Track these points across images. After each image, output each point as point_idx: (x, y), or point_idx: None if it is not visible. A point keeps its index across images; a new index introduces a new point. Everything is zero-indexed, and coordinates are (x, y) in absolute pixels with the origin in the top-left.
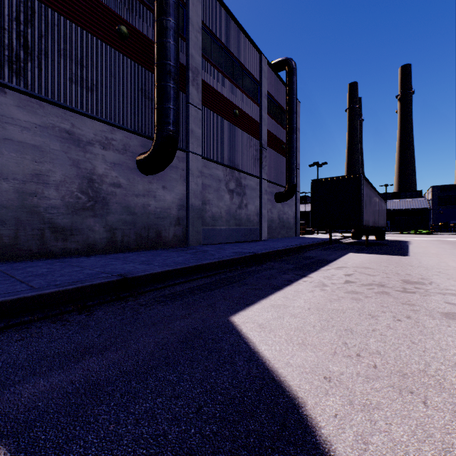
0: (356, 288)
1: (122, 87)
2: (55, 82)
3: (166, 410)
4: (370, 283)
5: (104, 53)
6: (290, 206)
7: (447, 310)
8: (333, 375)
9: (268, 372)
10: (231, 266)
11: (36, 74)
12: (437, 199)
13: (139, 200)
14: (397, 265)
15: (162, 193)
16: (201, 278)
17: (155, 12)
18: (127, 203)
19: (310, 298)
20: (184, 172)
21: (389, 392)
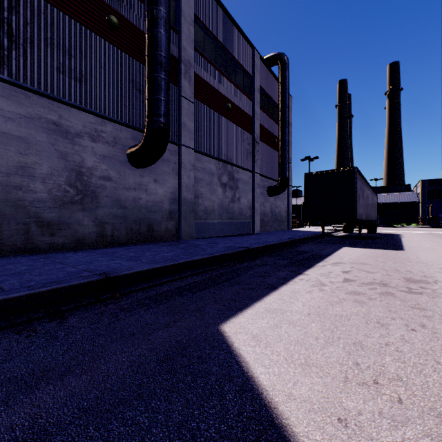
0: (357, 288)
1: (113, 78)
2: (42, 71)
3: None
4: (371, 282)
5: (93, 43)
6: (282, 200)
7: None
8: (350, 416)
9: (266, 411)
10: (223, 262)
11: (21, 63)
12: (426, 193)
13: (130, 194)
14: (395, 260)
15: (153, 186)
16: (191, 275)
17: (146, 1)
18: (117, 196)
19: (308, 300)
20: (176, 165)
21: None
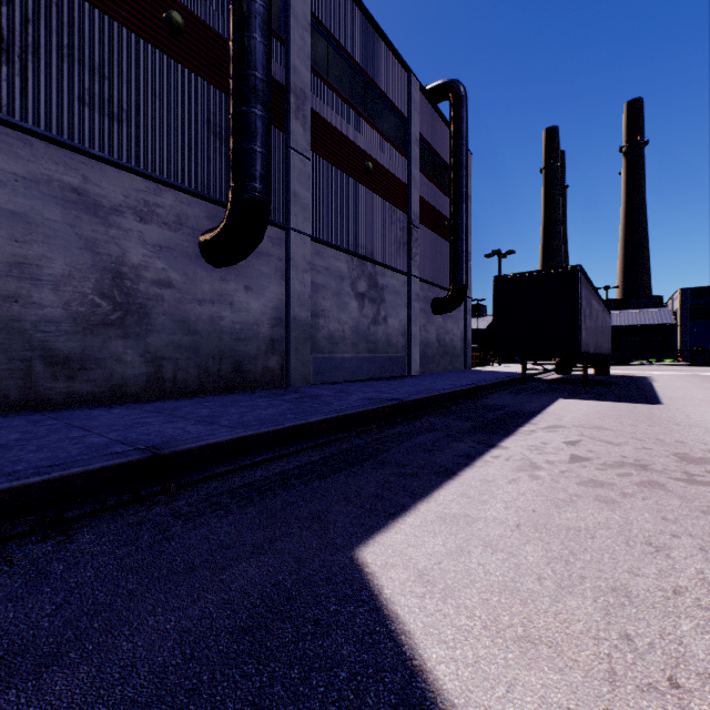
0: (597, 474)
1: (175, 116)
2: (53, 102)
3: None
4: (620, 462)
5: (142, 56)
6: (456, 321)
7: None
8: None
9: None
10: (361, 426)
11: (17, 87)
12: (688, 310)
13: (204, 310)
14: (652, 422)
15: (243, 298)
16: (306, 449)
17: None
18: (182, 314)
19: (514, 497)
20: (281, 262)
21: None
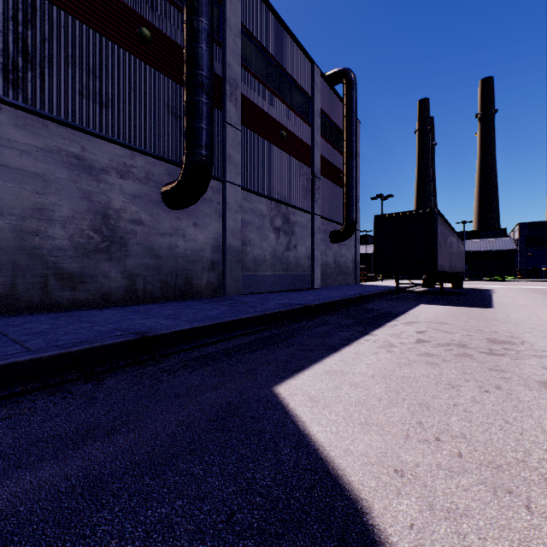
0: (431, 350)
1: (144, 102)
2: (62, 96)
3: (187, 517)
4: (448, 343)
5: (122, 60)
6: (348, 248)
7: (546, 378)
8: (407, 468)
9: (322, 464)
10: (277, 321)
11: (38, 86)
12: (525, 239)
13: (164, 240)
14: (480, 319)
15: (192, 232)
16: (240, 336)
17: (184, 11)
18: (150, 244)
19: (374, 362)
20: (219, 206)
21: (480, 491)
